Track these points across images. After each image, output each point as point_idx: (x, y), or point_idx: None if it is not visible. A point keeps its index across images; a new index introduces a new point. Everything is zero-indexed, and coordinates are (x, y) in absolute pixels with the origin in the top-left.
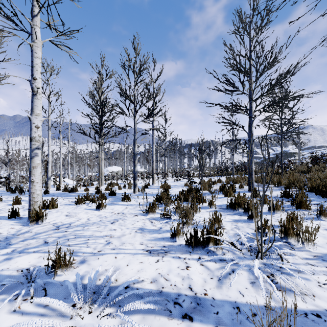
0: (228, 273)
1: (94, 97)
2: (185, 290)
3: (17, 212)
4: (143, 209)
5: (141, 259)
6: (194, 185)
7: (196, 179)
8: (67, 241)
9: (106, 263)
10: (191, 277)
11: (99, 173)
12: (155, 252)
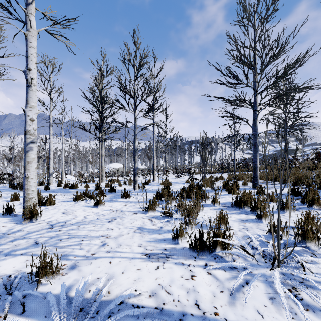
0: (241, 285)
1: (94, 93)
2: (190, 308)
3: (12, 209)
4: (143, 206)
5: (139, 265)
6: (195, 181)
7: (197, 176)
8: (59, 242)
9: (98, 269)
10: (197, 290)
11: (100, 170)
12: (155, 257)
